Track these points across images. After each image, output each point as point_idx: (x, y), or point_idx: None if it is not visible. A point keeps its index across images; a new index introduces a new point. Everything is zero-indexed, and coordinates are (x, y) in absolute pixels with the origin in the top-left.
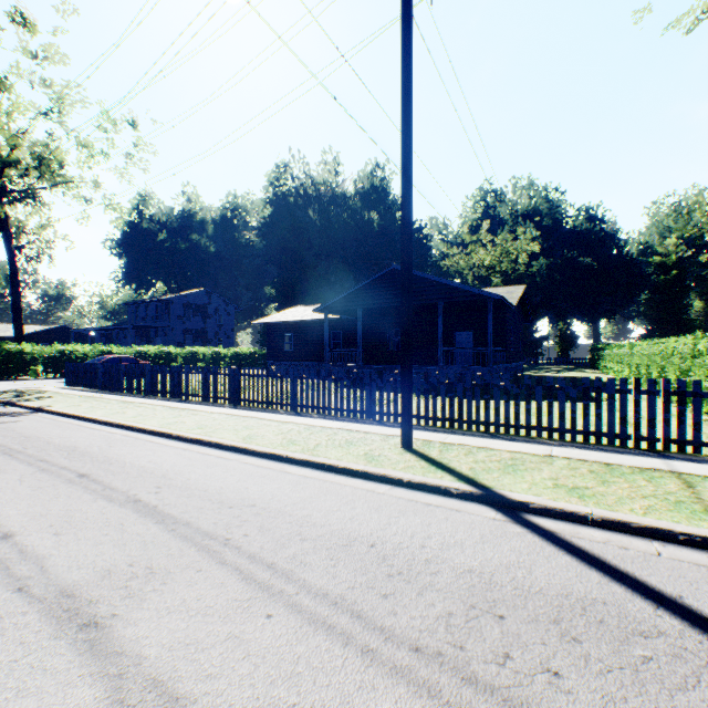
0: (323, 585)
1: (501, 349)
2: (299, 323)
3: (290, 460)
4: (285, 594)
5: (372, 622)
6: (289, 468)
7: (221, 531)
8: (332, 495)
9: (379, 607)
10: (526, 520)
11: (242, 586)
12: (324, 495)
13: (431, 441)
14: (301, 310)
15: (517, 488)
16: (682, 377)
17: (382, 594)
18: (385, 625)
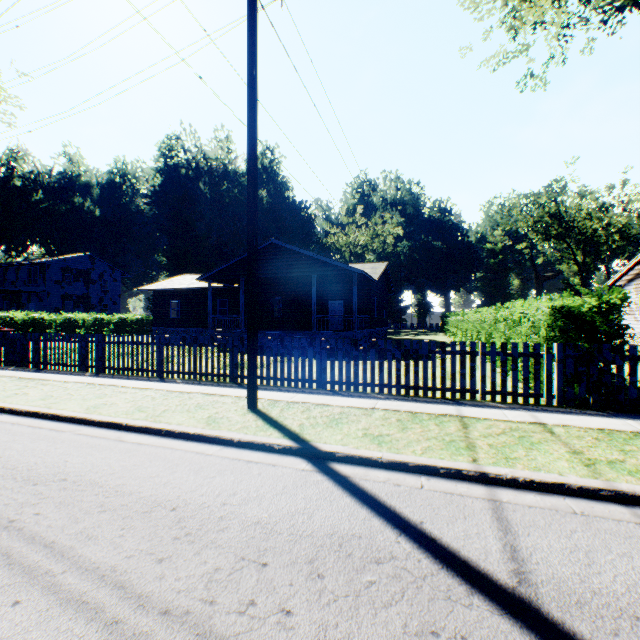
0: (98, 559)
1: (366, 316)
2: (186, 291)
3: (130, 428)
4: (49, 575)
5: (132, 591)
6: (125, 436)
7: (9, 513)
8: (158, 460)
9: (148, 574)
10: (330, 468)
11: (1, 574)
12: (150, 461)
13: (278, 401)
14: (189, 278)
15: (331, 440)
16: (488, 339)
17: (158, 559)
18: (145, 592)
